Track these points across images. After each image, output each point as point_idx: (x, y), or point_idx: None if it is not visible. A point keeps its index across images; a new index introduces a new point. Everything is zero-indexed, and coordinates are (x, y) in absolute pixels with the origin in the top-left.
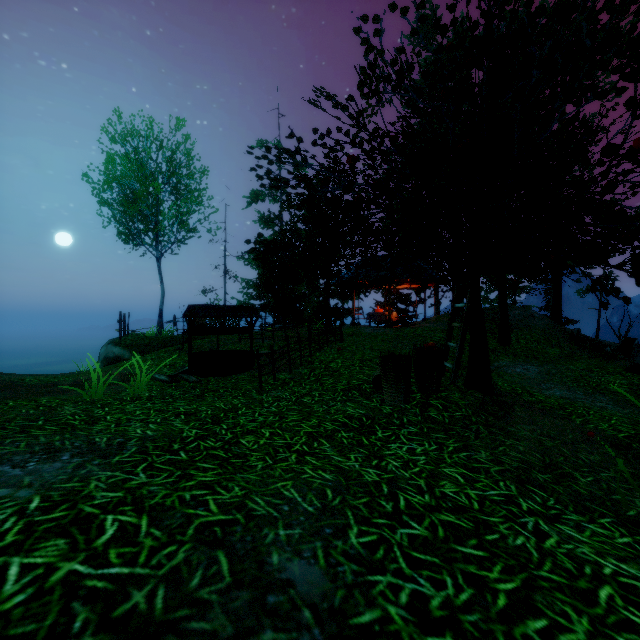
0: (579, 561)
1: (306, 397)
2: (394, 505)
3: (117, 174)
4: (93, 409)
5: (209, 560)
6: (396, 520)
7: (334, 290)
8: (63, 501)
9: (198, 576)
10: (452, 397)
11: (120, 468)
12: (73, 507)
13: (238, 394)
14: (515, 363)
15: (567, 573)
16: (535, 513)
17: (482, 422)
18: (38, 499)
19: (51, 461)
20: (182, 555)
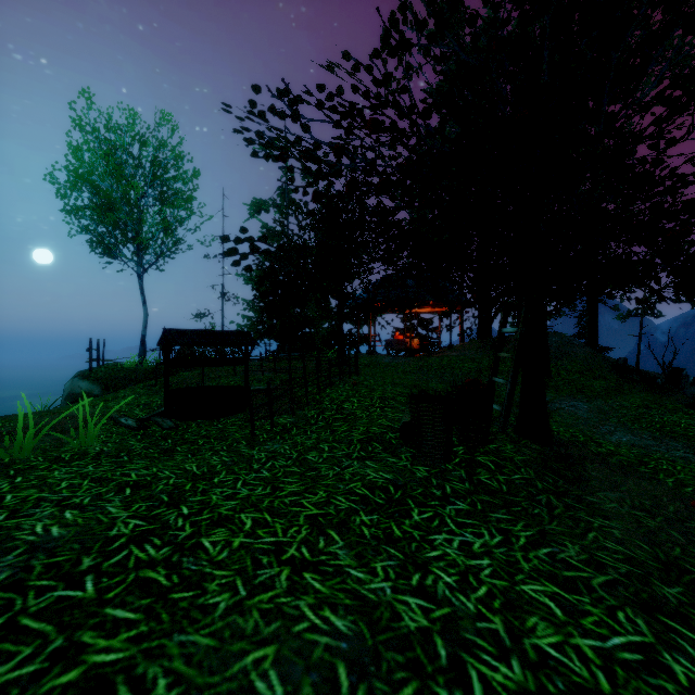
0: None
1: (311, 452)
2: None
3: (87, 172)
4: None
5: None
6: None
7: (348, 314)
8: None
9: None
10: (504, 450)
11: None
12: None
13: (221, 447)
14: (559, 398)
15: None
16: None
17: (551, 489)
18: None
19: None
20: None
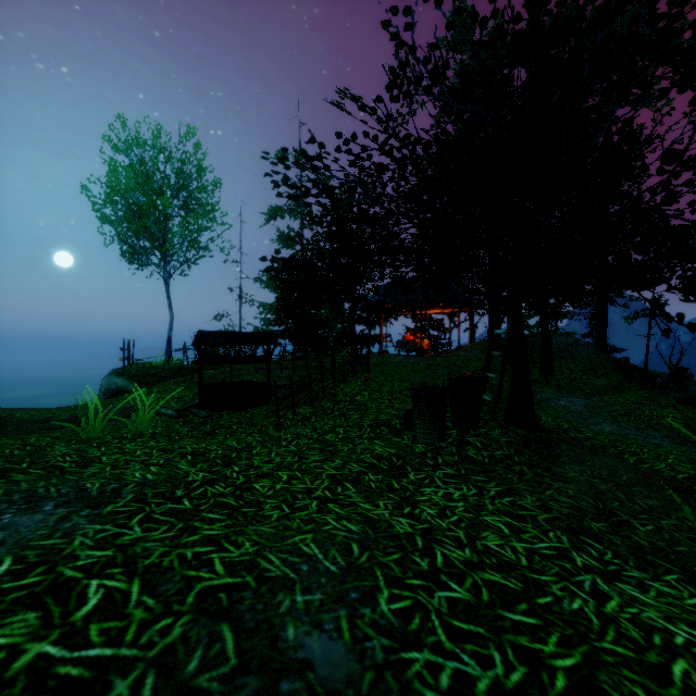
0: (646, 629)
1: (329, 434)
2: (430, 562)
3: (120, 187)
4: (87, 449)
5: (211, 636)
6: (433, 580)
7: (360, 315)
8: (39, 563)
9: (197, 658)
10: (492, 434)
11: (112, 520)
12: (51, 570)
13: (253, 431)
14: (558, 395)
15: (634, 644)
16: (591, 570)
17: (526, 462)
18: (9, 560)
19: (31, 512)
20: (179, 630)
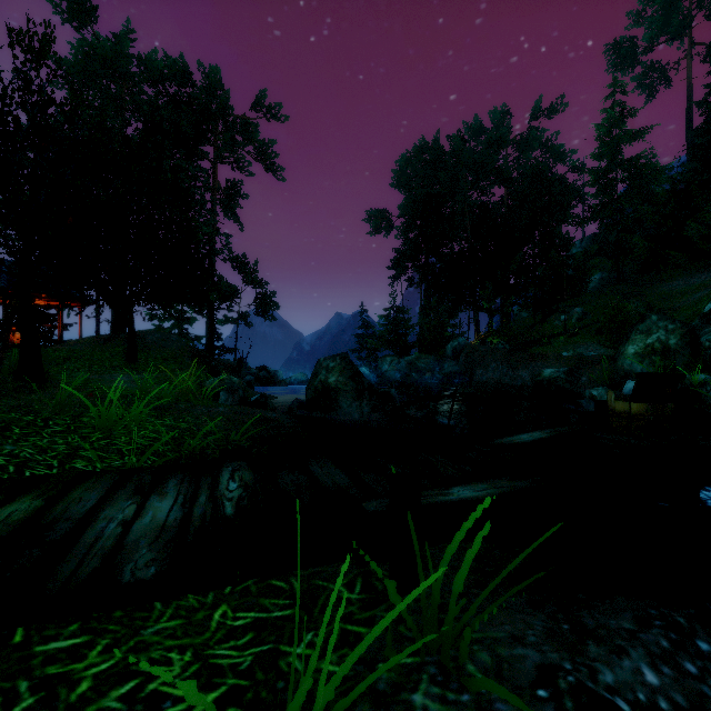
0: None
1: None
2: None
3: None
4: None
5: None
6: None
7: None
8: None
9: None
10: None
11: None
12: None
13: None
14: (127, 374)
15: None
16: None
17: None
18: None
19: None
20: None
